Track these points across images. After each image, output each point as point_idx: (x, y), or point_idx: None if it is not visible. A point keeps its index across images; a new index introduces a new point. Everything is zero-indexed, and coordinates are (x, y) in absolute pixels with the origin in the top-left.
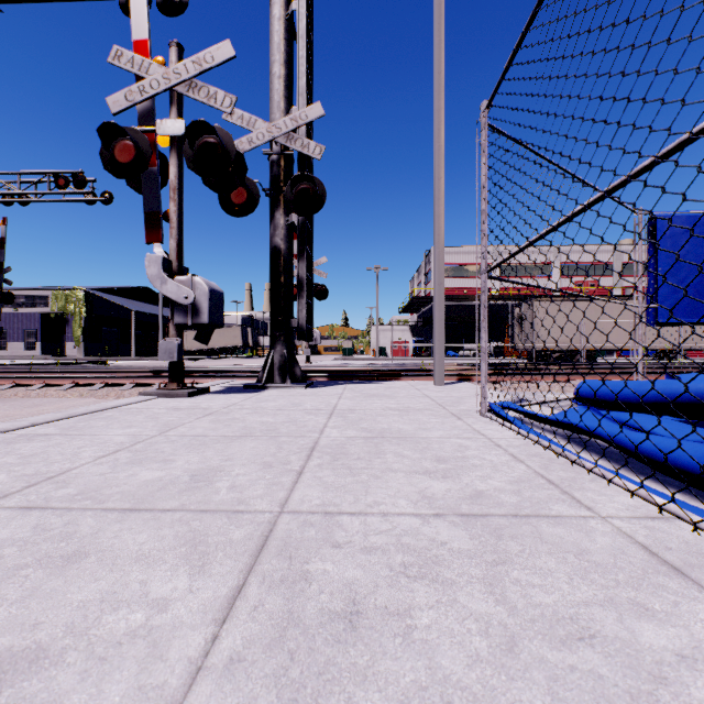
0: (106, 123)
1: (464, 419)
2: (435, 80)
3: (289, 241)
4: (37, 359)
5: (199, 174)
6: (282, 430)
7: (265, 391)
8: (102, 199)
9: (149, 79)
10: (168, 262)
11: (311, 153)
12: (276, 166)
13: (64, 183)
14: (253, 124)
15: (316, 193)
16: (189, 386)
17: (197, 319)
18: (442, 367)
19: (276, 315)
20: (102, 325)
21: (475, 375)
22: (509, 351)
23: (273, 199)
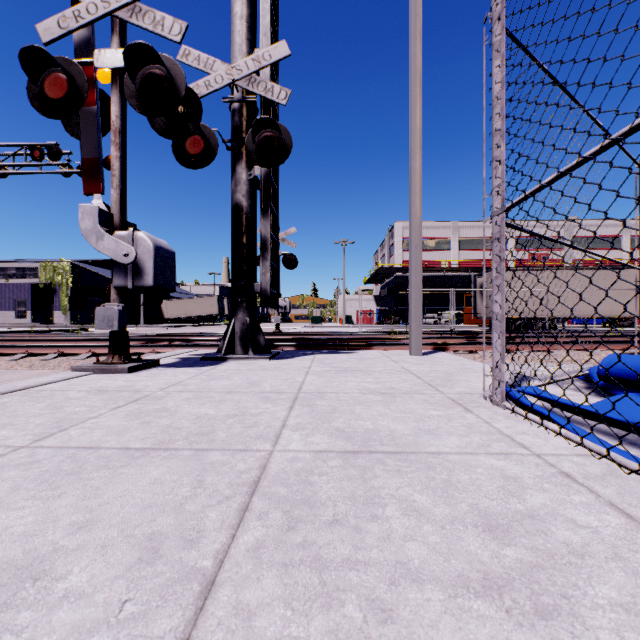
0: (29, 48)
1: (474, 411)
2: (411, 24)
3: (252, 198)
4: (26, 326)
5: (142, 111)
6: (218, 435)
7: (224, 363)
8: (78, 171)
9: (85, 3)
10: (107, 215)
11: (276, 98)
12: (238, 115)
13: (39, 154)
14: (211, 66)
15: (280, 141)
16: (134, 359)
17: (140, 281)
18: (419, 337)
19: (238, 279)
20: (88, 294)
21: (451, 344)
22: (468, 319)
23: (234, 152)
